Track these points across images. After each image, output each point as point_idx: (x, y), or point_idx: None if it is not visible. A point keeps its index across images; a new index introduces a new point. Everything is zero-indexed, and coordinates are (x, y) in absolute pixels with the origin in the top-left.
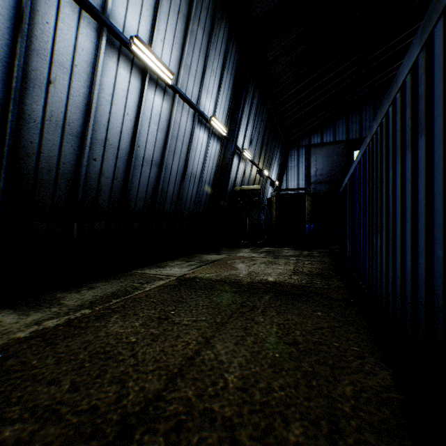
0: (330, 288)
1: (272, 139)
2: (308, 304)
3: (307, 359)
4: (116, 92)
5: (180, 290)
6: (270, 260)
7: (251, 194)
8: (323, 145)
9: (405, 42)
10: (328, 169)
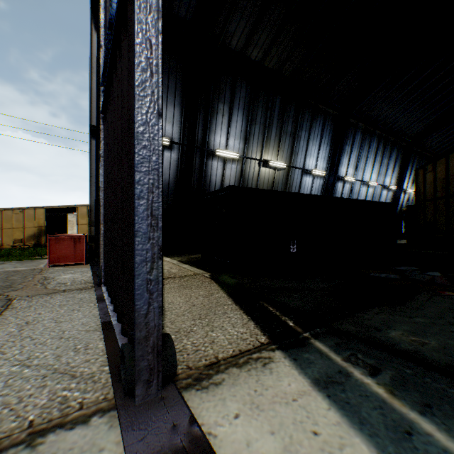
0: None
1: None
2: None
3: None
4: (361, 193)
5: None
6: None
7: None
8: None
9: None
10: None
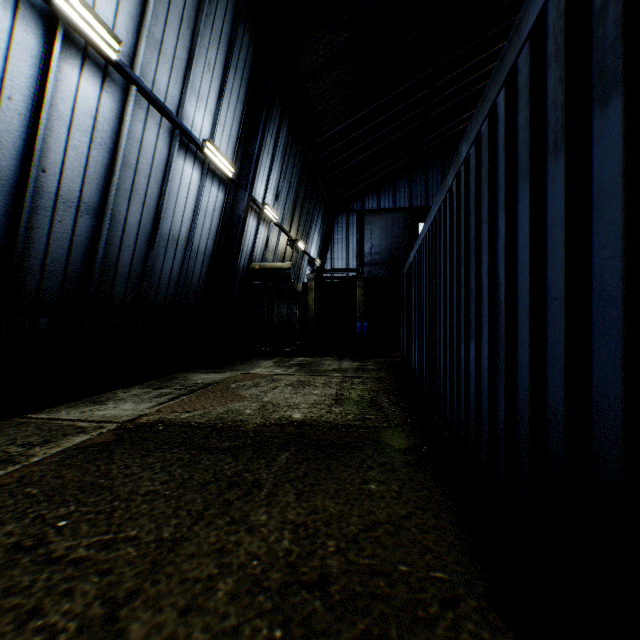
0: (391, 426)
1: (310, 196)
2: (355, 466)
3: (345, 632)
4: None
5: (112, 455)
6: (301, 379)
7: (277, 275)
8: (380, 212)
9: (479, 85)
10: (387, 246)
